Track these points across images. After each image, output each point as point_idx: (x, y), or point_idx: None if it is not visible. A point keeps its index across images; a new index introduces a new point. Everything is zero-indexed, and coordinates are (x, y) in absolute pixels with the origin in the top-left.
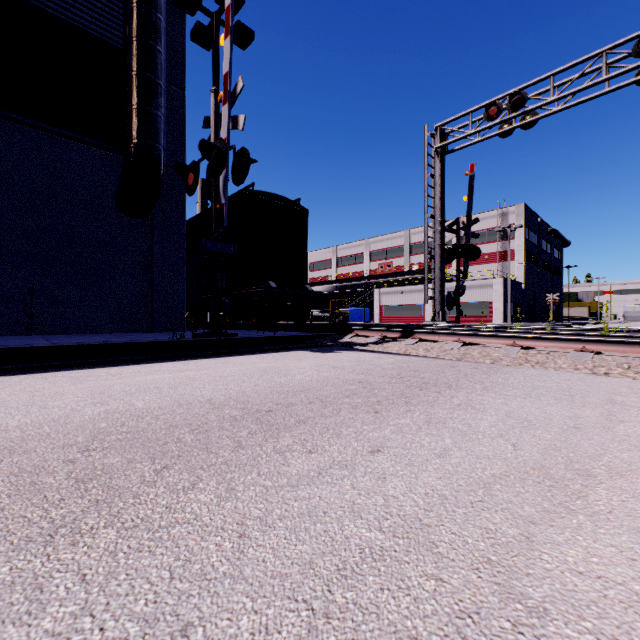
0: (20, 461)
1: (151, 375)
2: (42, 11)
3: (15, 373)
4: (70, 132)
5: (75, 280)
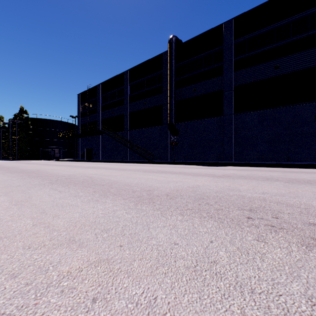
0: (288, 171)
1: (313, 170)
2: (290, 73)
3: (285, 168)
4: (298, 102)
5: (300, 146)
